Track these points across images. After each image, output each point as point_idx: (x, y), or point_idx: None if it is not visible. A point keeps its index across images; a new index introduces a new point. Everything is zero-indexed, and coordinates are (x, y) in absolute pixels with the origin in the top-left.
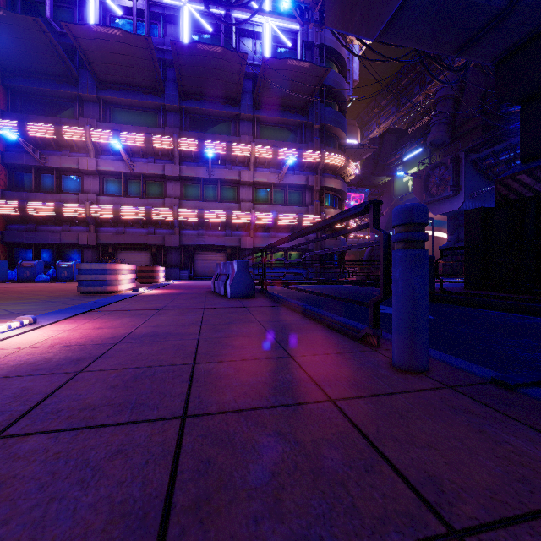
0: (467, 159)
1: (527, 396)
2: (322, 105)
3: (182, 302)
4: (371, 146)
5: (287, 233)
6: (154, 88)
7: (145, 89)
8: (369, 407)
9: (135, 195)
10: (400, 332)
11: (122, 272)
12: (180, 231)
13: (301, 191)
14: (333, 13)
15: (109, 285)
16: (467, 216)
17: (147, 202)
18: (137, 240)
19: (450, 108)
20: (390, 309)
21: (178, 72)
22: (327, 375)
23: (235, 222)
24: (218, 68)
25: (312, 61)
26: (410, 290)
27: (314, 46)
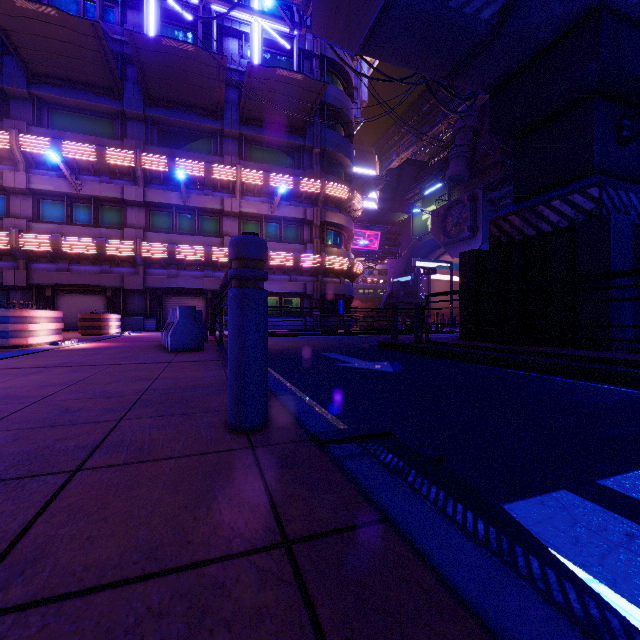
0: (485, 197)
1: (323, 453)
2: (323, 126)
3: (97, 357)
4: (382, 178)
5: (282, 275)
6: (109, 88)
7: (97, 88)
8: (111, 476)
9: (84, 223)
10: (230, 386)
11: (37, 321)
12: (145, 270)
13: (299, 226)
14: (319, 19)
15: (13, 337)
16: (462, 259)
17: (100, 232)
18: (86, 280)
19: (470, 141)
20: (358, 362)
21: (140, 71)
22: (126, 440)
23: (216, 261)
24: (191, 70)
25: (311, 73)
26: (237, 336)
27: (313, 57)
